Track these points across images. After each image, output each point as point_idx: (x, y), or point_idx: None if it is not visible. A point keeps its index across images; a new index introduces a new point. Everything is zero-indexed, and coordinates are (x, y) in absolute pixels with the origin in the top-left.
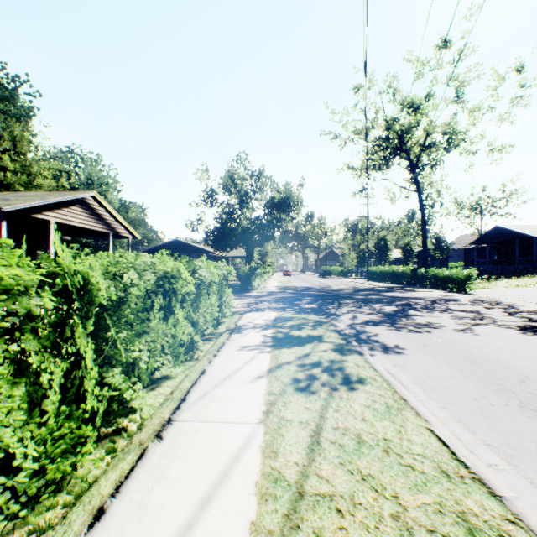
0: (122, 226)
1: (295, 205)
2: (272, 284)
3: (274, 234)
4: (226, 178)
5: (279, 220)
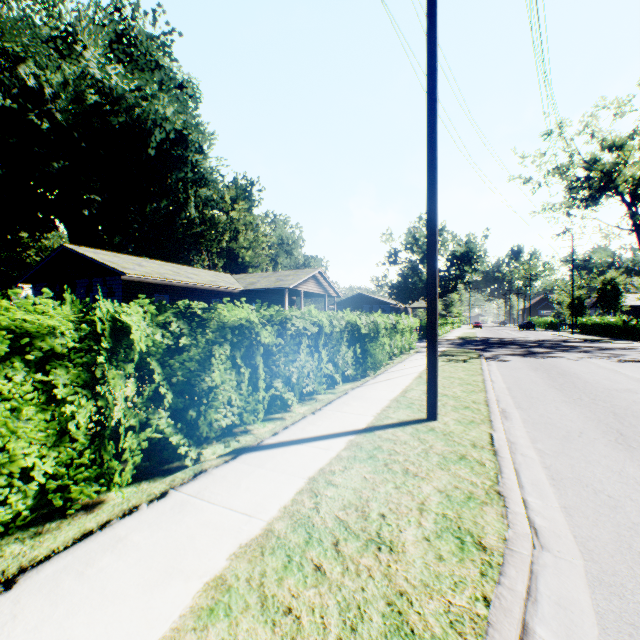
0: (331, 289)
1: (478, 257)
2: (453, 334)
3: (456, 286)
4: (407, 238)
5: (462, 271)
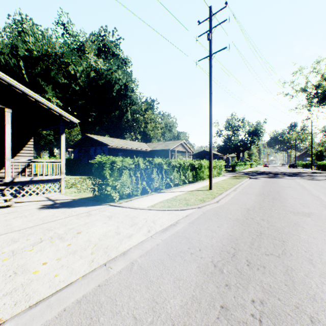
0: (189, 149)
1: (261, 132)
2: (248, 169)
3: (250, 146)
4: (226, 124)
5: (254, 139)
